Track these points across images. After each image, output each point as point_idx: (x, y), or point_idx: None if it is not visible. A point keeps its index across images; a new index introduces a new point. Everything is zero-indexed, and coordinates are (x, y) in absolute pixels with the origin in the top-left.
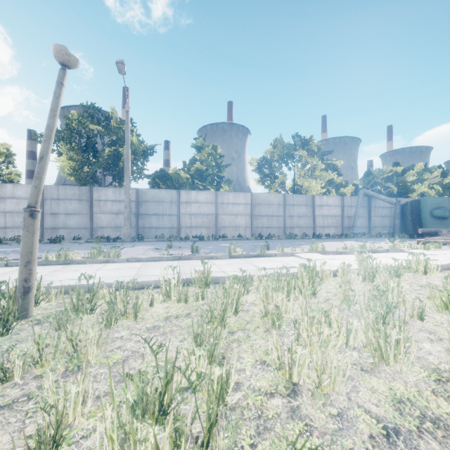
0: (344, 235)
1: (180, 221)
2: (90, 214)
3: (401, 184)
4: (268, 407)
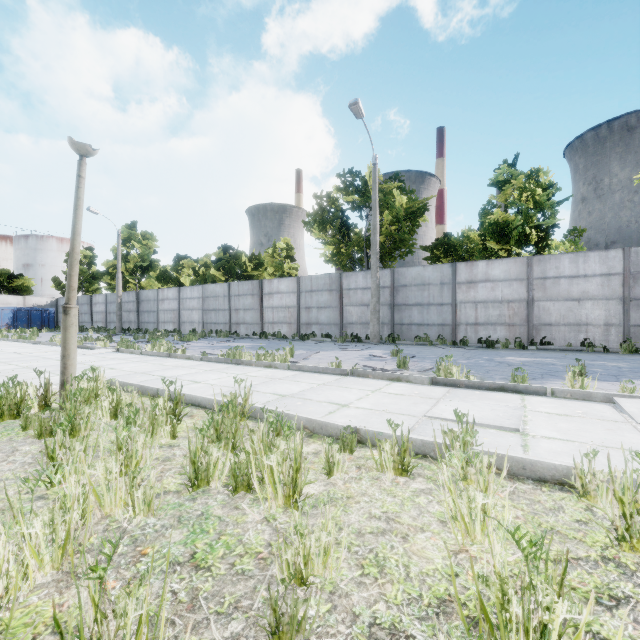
0: None
1: (456, 313)
2: (340, 306)
3: None
4: None
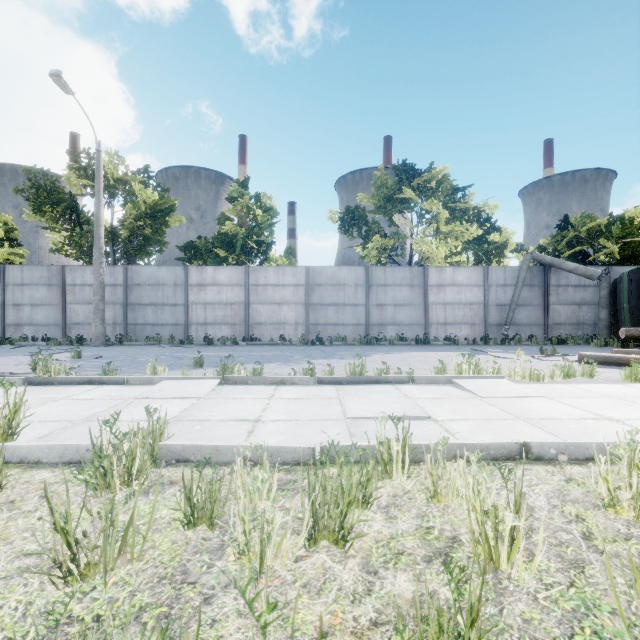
0: (484, 339)
1: (189, 314)
2: (62, 304)
3: (632, 240)
4: None
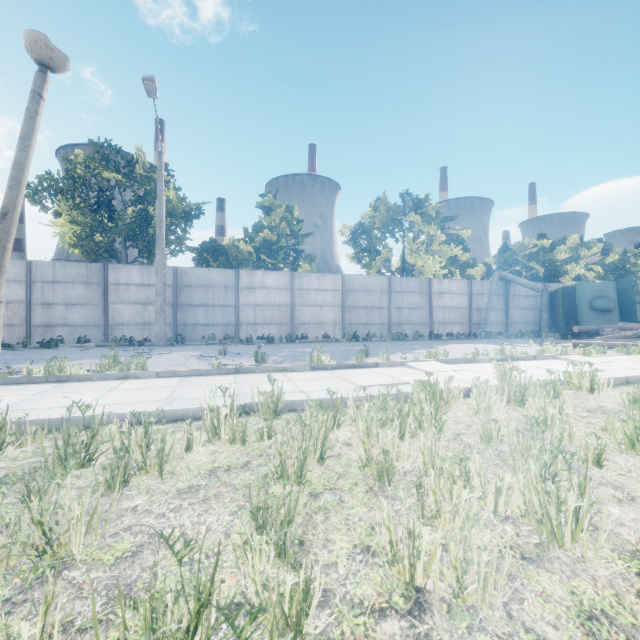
0: (473, 334)
1: (239, 314)
2: (103, 304)
3: (550, 264)
4: (377, 639)
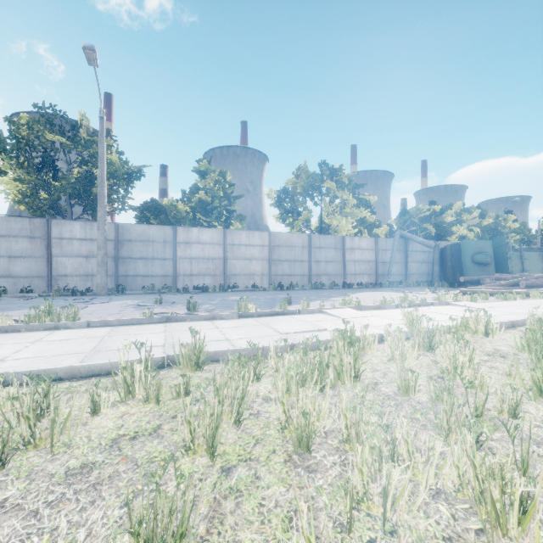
0: (379, 284)
1: (176, 267)
2: (47, 257)
3: (440, 225)
4: None
